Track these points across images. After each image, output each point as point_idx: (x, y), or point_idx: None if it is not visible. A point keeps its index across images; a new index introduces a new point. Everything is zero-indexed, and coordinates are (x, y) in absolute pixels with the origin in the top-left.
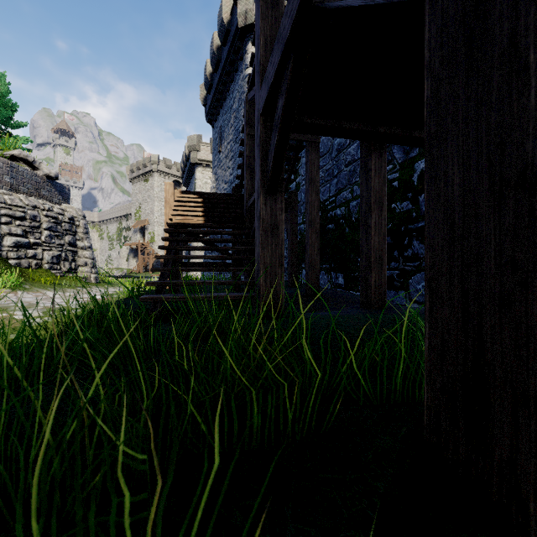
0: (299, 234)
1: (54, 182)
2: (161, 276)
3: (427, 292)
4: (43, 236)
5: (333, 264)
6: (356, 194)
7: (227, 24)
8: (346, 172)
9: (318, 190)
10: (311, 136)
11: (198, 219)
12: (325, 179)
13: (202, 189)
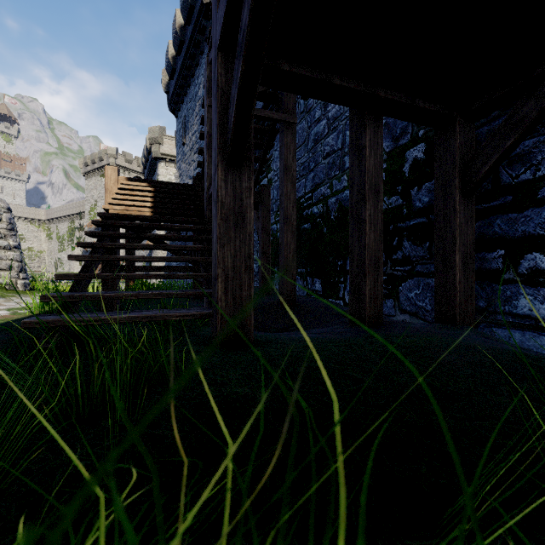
0: (272, 235)
1: None
2: (74, 285)
3: None
4: None
5: (309, 268)
6: (335, 189)
7: None
8: (325, 165)
9: (294, 181)
10: (287, 115)
11: (144, 210)
12: (301, 173)
13: None
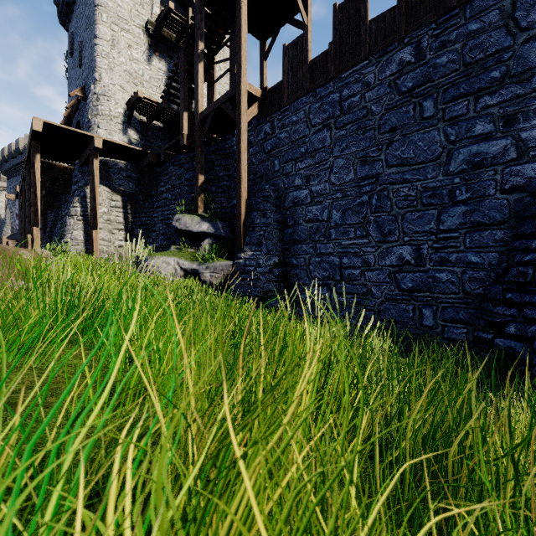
0: None
1: None
2: None
3: None
4: None
5: None
6: None
7: (22, 150)
8: None
9: None
10: None
11: None
12: None
13: None
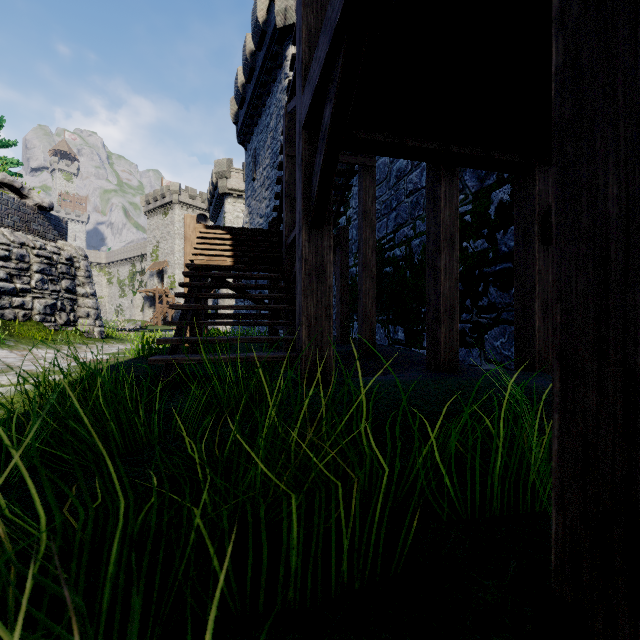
0: (350, 279)
1: (48, 214)
2: (177, 331)
3: (556, 366)
4: (33, 280)
5: (391, 316)
6: (419, 230)
7: (263, 25)
8: (408, 204)
9: (373, 225)
10: (365, 158)
11: (225, 260)
12: (382, 212)
13: (233, 224)
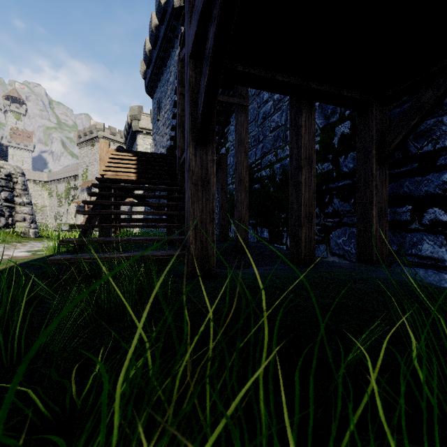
0: (229, 193)
1: None
2: (82, 233)
3: None
4: None
5: (259, 220)
6: (280, 157)
7: (164, 5)
8: (271, 137)
9: (247, 151)
10: (241, 99)
11: (130, 175)
12: (252, 144)
13: None
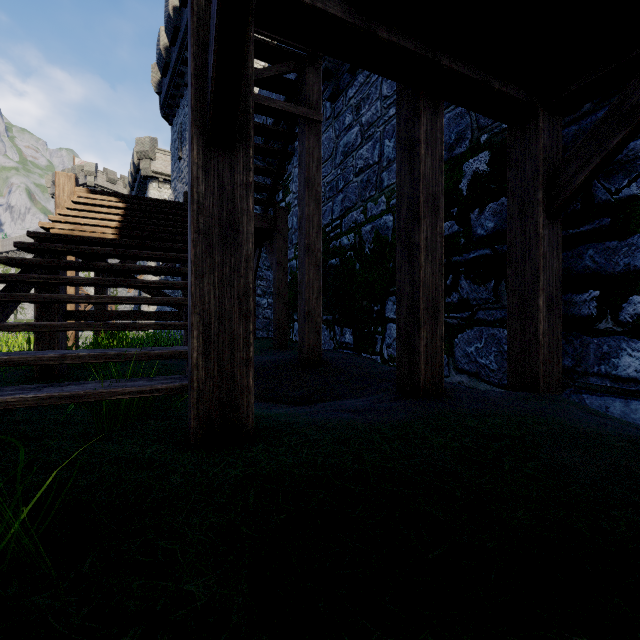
0: (290, 273)
1: None
2: None
3: None
4: None
5: (337, 315)
6: (371, 214)
7: None
8: (357, 183)
9: (319, 198)
10: (309, 109)
11: (104, 231)
12: (327, 195)
13: None
